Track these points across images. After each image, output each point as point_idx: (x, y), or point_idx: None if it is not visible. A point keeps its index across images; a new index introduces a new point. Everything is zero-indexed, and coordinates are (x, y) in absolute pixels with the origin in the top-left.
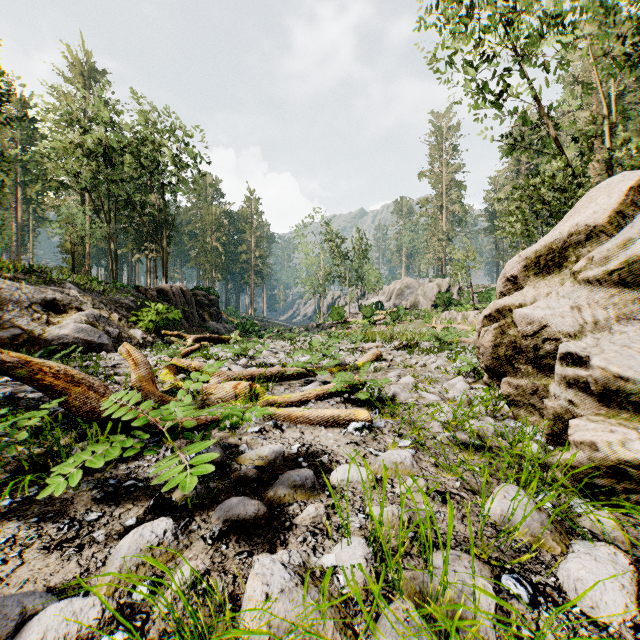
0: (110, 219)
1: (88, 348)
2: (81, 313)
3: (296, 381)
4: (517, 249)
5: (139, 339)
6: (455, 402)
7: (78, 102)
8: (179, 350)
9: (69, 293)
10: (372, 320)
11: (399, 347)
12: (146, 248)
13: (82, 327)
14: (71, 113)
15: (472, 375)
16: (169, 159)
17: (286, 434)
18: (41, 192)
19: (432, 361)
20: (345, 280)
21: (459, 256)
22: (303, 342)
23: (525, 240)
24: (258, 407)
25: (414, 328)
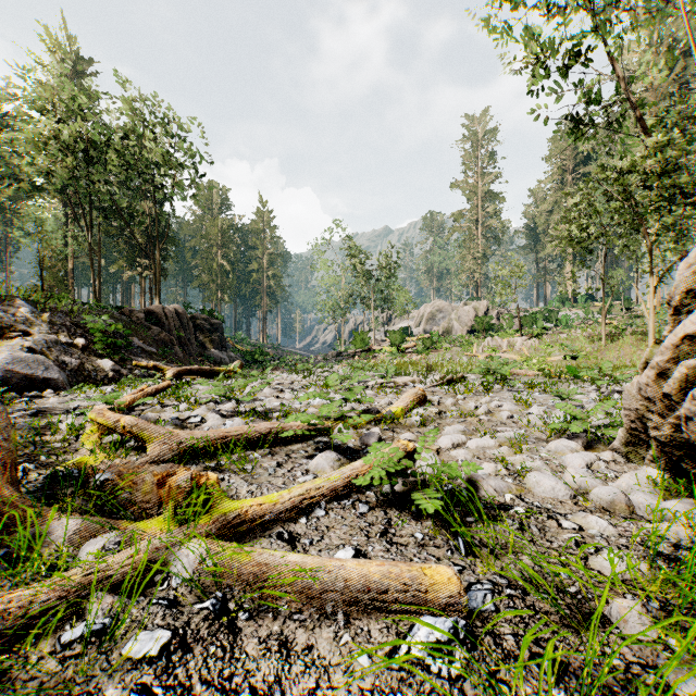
0: (91, 228)
1: (29, 385)
2: (26, 338)
3: (300, 445)
4: (562, 268)
5: (108, 372)
6: (596, 502)
7: (50, 86)
8: (138, 390)
9: (17, 313)
10: (401, 348)
11: (442, 382)
12: (140, 265)
13: (21, 357)
14: (42, 99)
15: (581, 434)
16: (160, 156)
17: (238, 659)
18: (17, 199)
19: (496, 404)
20: (369, 302)
21: (504, 273)
22: (319, 375)
23: (583, 253)
24: (197, 539)
25: (452, 357)
